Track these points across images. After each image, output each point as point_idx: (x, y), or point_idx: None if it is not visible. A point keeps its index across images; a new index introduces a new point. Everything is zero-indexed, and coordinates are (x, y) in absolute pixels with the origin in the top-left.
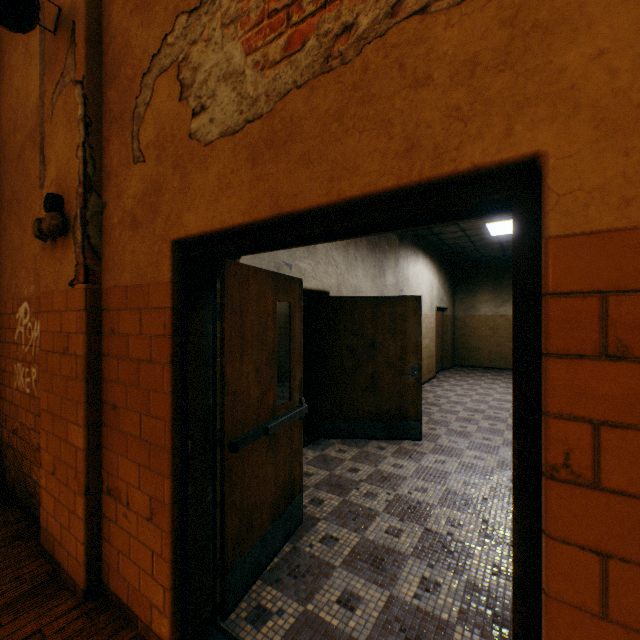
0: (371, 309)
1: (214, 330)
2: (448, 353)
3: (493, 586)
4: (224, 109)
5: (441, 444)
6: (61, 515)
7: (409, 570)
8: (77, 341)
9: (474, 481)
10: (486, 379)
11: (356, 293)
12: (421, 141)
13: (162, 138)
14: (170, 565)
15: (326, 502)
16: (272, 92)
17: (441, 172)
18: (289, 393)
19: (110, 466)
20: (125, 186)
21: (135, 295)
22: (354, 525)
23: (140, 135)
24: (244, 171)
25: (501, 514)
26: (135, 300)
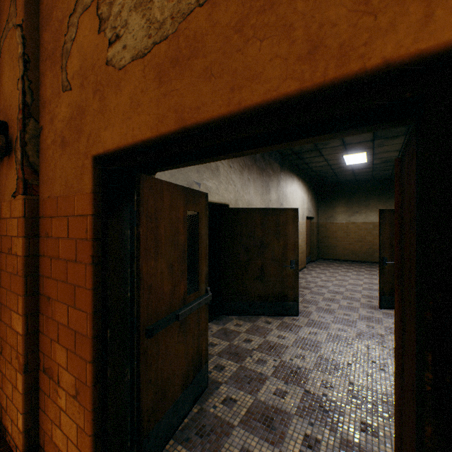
0: (260, 217)
1: (131, 234)
2: (314, 250)
3: (363, 442)
4: (135, 35)
5: (313, 319)
6: (6, 388)
7: (294, 428)
8: (18, 243)
9: (340, 349)
10: (342, 268)
11: (249, 206)
12: (325, 41)
13: (85, 68)
14: (91, 439)
15: (227, 368)
16: (177, 13)
17: (347, 71)
18: (197, 284)
19: (45, 348)
20: (56, 112)
21: (64, 204)
22: (249, 388)
23: (68, 67)
24: (152, 89)
25: (363, 377)
26: (64, 208)
